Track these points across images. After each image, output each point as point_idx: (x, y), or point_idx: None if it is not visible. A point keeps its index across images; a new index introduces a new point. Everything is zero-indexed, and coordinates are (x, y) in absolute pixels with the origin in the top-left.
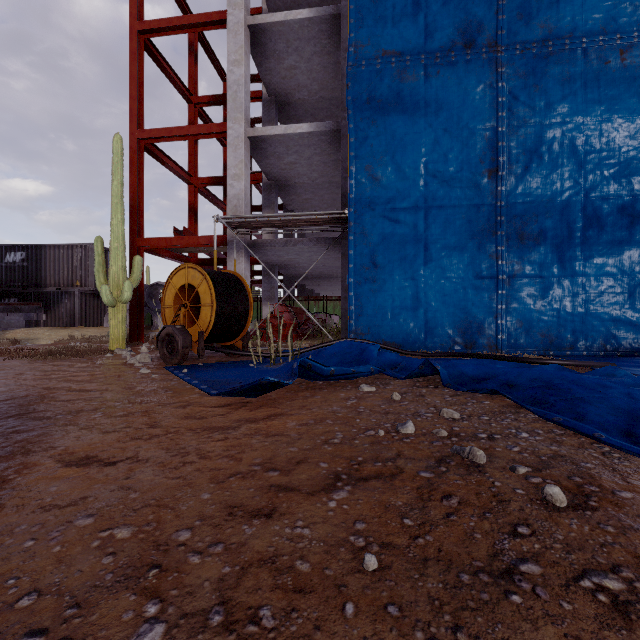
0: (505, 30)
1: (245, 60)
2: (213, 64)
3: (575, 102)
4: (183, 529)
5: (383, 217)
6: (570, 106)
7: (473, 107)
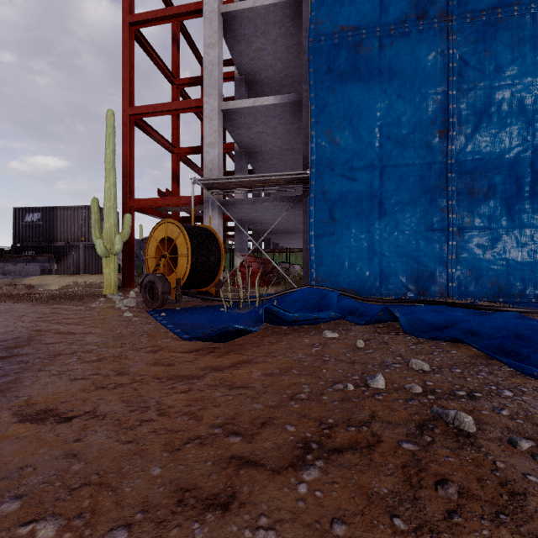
0: (455, 1)
1: (219, 43)
2: (193, 52)
3: (524, 64)
4: (119, 526)
5: (341, 176)
6: (519, 68)
7: (425, 73)
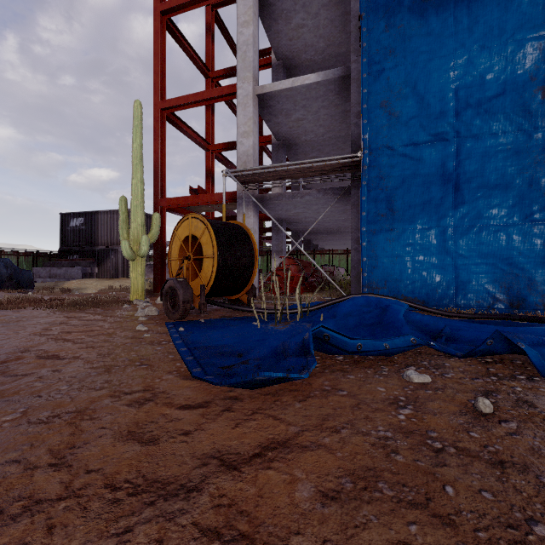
0: None
1: (254, 20)
2: (228, 44)
3: None
4: None
5: (402, 157)
6: None
7: (521, 13)
